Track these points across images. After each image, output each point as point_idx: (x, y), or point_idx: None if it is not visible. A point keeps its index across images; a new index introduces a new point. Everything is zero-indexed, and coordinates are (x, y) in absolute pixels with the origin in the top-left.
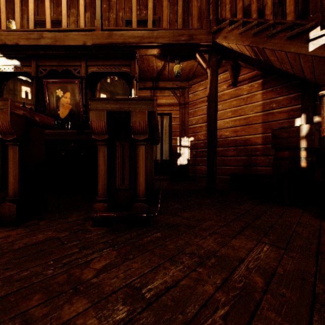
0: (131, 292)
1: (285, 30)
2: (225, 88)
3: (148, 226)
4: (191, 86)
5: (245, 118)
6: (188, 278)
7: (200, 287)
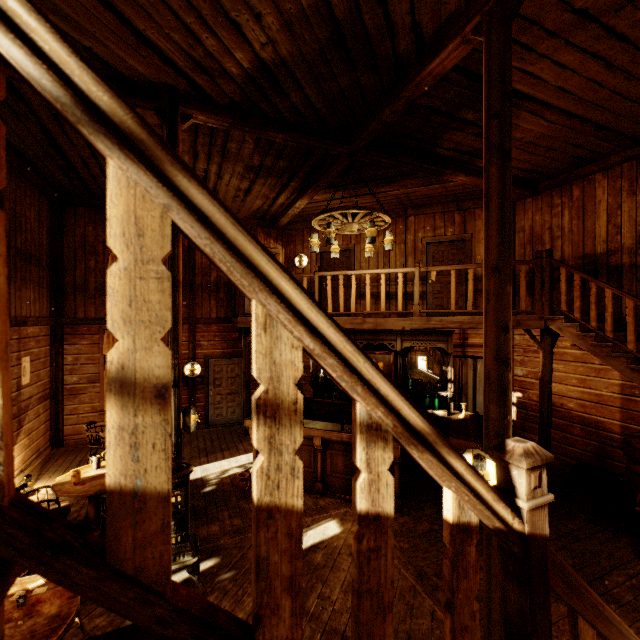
0: None
1: (624, 357)
2: (568, 346)
3: None
4: None
5: (596, 393)
6: None
7: None
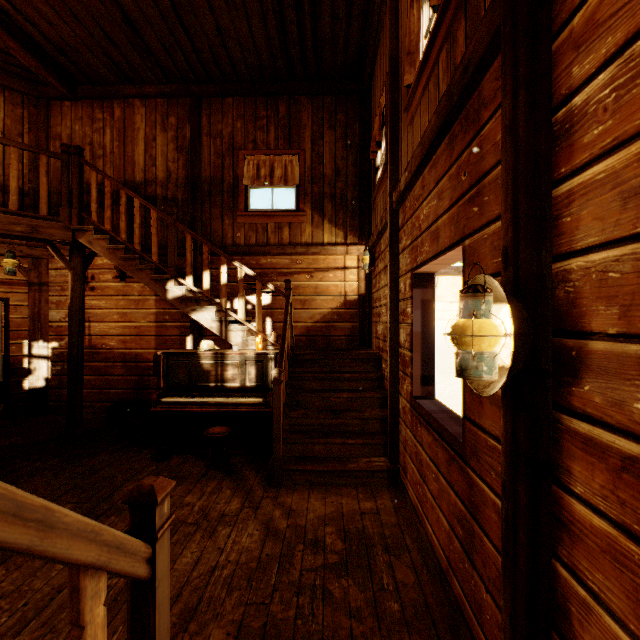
0: None
1: (151, 269)
2: (111, 279)
3: None
4: (53, 257)
5: (136, 326)
6: None
7: None
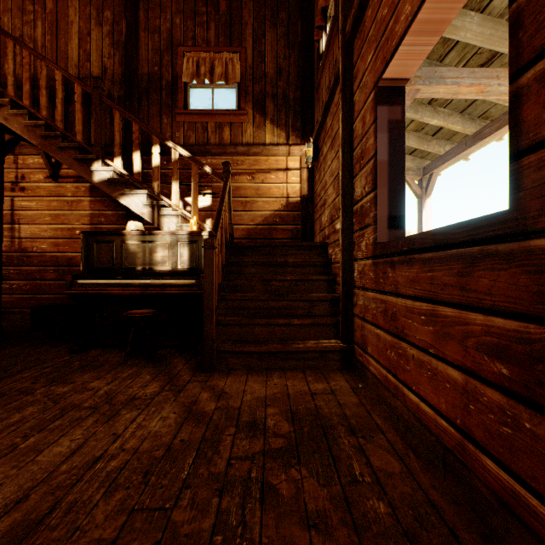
0: None
1: (74, 149)
2: (42, 179)
3: None
4: None
5: (69, 228)
6: None
7: None
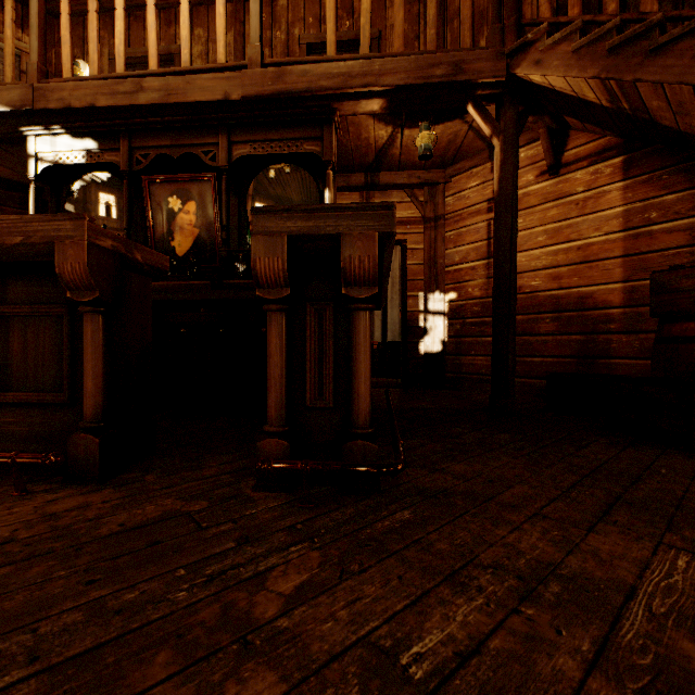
0: (375, 660)
1: (692, 34)
2: (532, 180)
3: (378, 494)
4: (450, 179)
5: (579, 246)
6: (505, 632)
7: (542, 660)
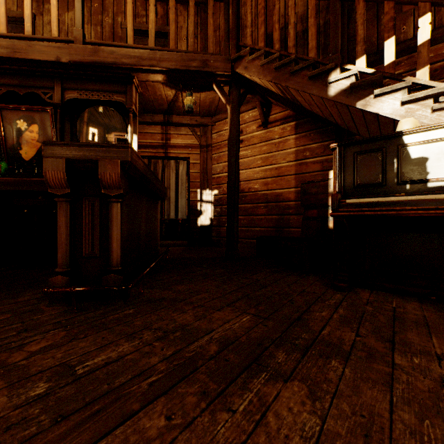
0: (63, 370)
1: (307, 68)
2: (255, 129)
3: (122, 303)
4: (215, 123)
5: (276, 167)
6: (137, 352)
7: (145, 360)
